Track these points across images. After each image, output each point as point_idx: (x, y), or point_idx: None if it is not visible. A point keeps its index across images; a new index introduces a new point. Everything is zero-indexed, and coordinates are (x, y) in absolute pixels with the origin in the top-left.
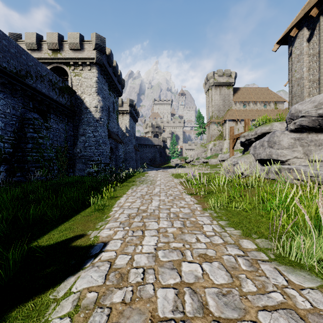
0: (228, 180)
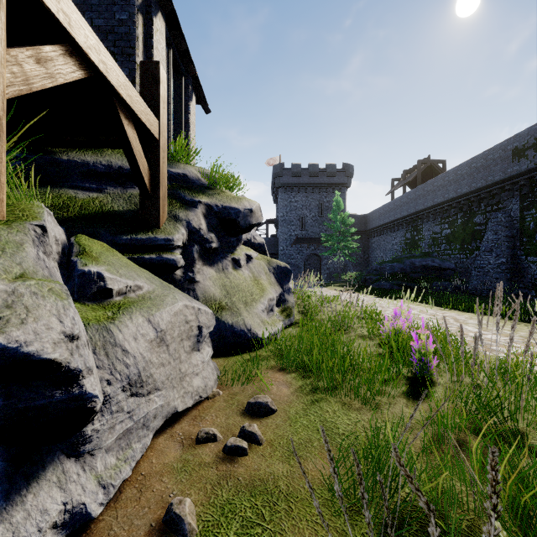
0: (304, 308)
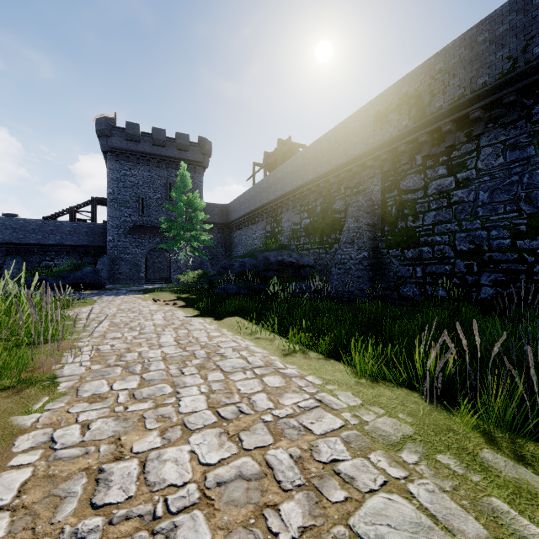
0: None
